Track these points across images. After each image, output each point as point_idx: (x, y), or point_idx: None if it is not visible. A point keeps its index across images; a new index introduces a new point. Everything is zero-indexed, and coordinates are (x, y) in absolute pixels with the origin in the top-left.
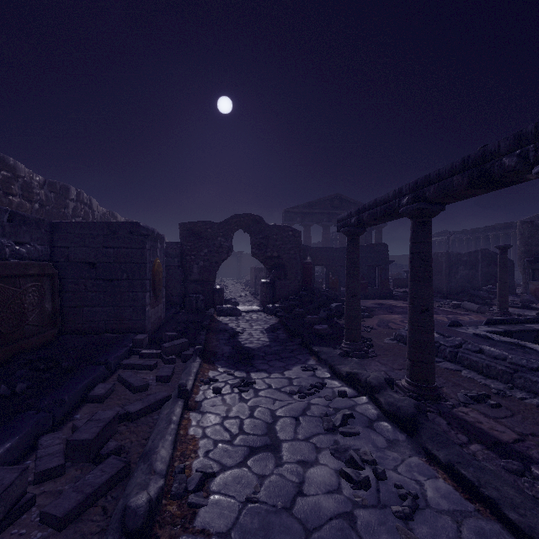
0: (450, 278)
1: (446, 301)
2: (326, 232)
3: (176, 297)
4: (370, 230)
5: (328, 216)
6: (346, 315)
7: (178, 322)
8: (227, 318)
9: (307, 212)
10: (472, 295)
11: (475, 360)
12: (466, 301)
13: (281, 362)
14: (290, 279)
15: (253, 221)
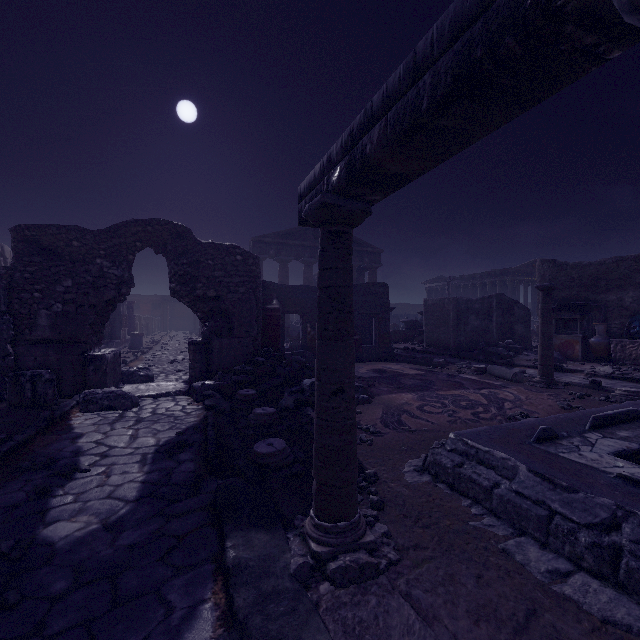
0: (459, 330)
1: (464, 363)
2: (308, 271)
3: None
4: (362, 271)
5: (311, 249)
6: (318, 445)
7: None
8: (96, 418)
9: (284, 243)
10: (489, 352)
11: None
12: (482, 360)
13: None
14: (239, 335)
15: (171, 235)
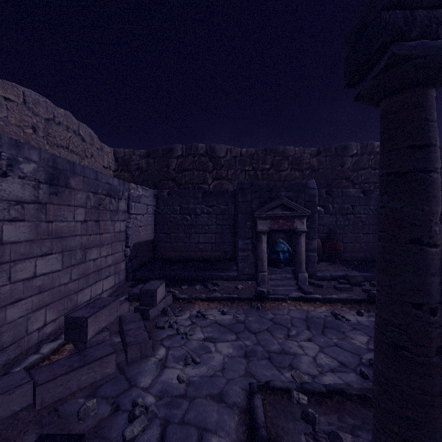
0: None
1: None
2: None
3: None
4: None
5: None
6: None
7: None
8: None
9: None
10: None
11: None
12: None
13: None
14: None
15: None
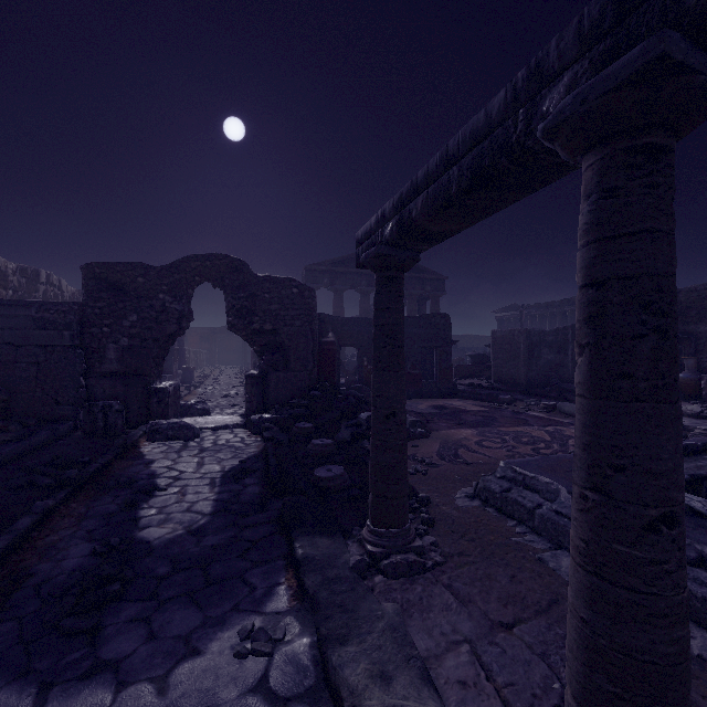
0: (531, 365)
1: (533, 400)
2: (365, 301)
3: (67, 407)
4: (424, 300)
5: (368, 277)
6: (373, 462)
7: (25, 469)
8: (163, 447)
9: (339, 271)
10: (563, 389)
11: (701, 597)
12: (555, 397)
13: (193, 610)
14: (295, 369)
15: (229, 269)
